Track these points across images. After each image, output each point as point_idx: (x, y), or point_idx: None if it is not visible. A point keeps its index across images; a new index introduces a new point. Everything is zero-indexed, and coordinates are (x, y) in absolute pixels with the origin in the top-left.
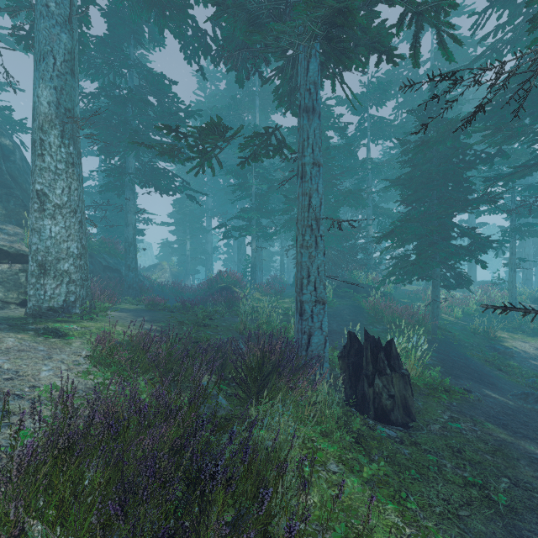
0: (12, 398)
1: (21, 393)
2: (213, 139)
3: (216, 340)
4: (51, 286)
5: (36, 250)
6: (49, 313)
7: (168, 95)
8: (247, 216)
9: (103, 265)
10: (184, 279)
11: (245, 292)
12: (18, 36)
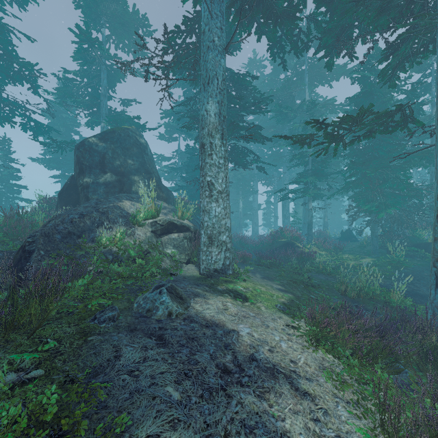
0: (295, 376)
1: (293, 370)
2: (350, 125)
3: (332, 302)
4: (215, 253)
5: (207, 226)
6: (215, 274)
7: (247, 88)
8: (306, 181)
9: (199, 224)
10: (236, 230)
11: (306, 247)
12: (164, 67)
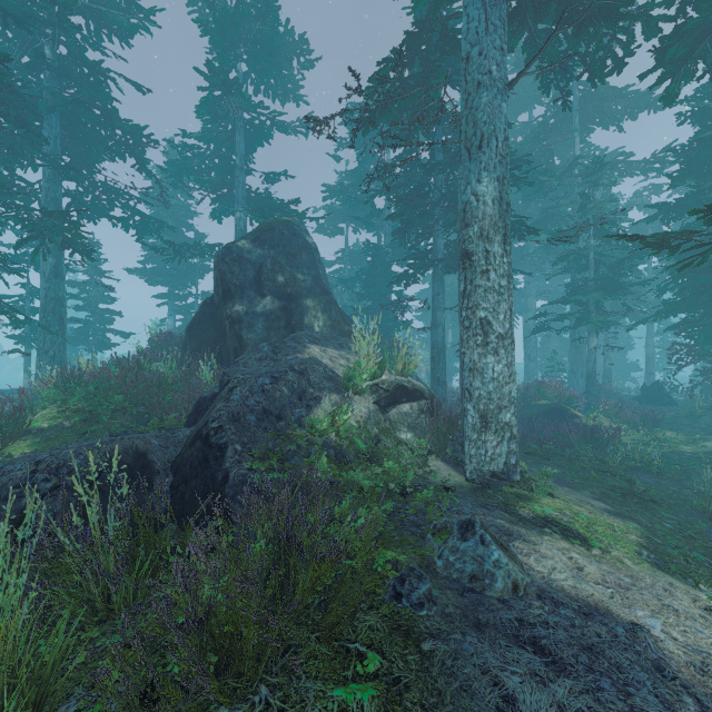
0: None
1: None
2: None
3: (708, 537)
4: (492, 443)
5: (478, 397)
6: (494, 482)
7: None
8: (586, 299)
9: None
10: None
11: (589, 416)
12: (363, 120)
